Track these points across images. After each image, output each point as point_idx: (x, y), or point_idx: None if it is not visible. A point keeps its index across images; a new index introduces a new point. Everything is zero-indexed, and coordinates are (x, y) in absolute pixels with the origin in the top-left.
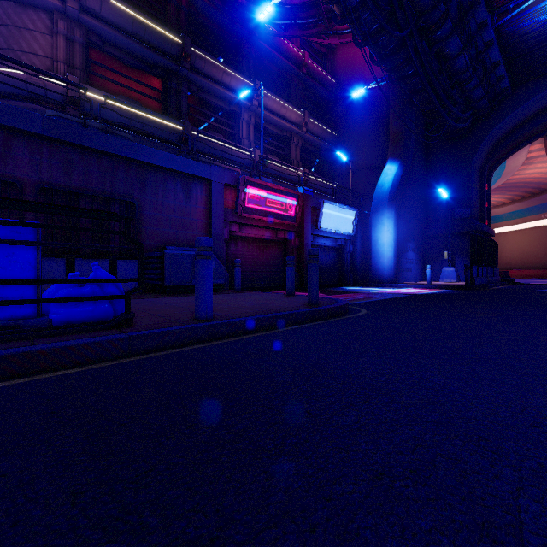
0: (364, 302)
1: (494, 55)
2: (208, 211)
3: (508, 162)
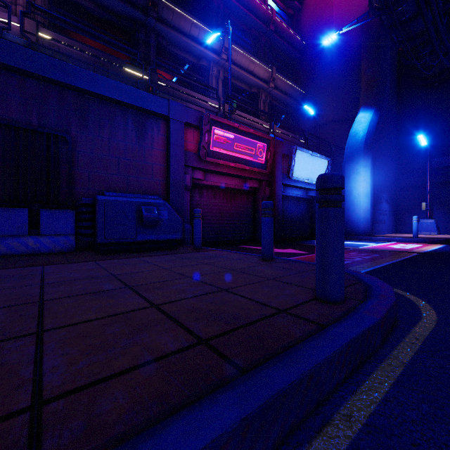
0: (380, 271)
1: None
2: (167, 154)
3: None
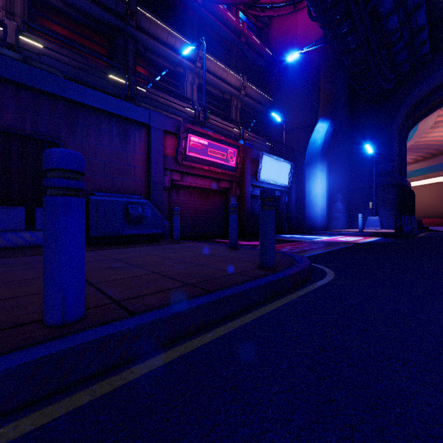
0: (317, 256)
1: (421, 18)
2: (148, 158)
3: (420, 125)
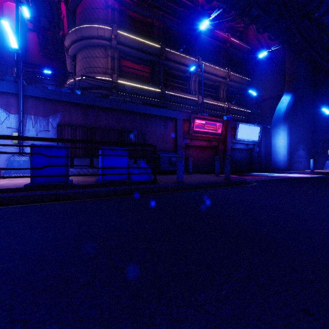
0: (258, 180)
1: None
2: (175, 134)
3: None
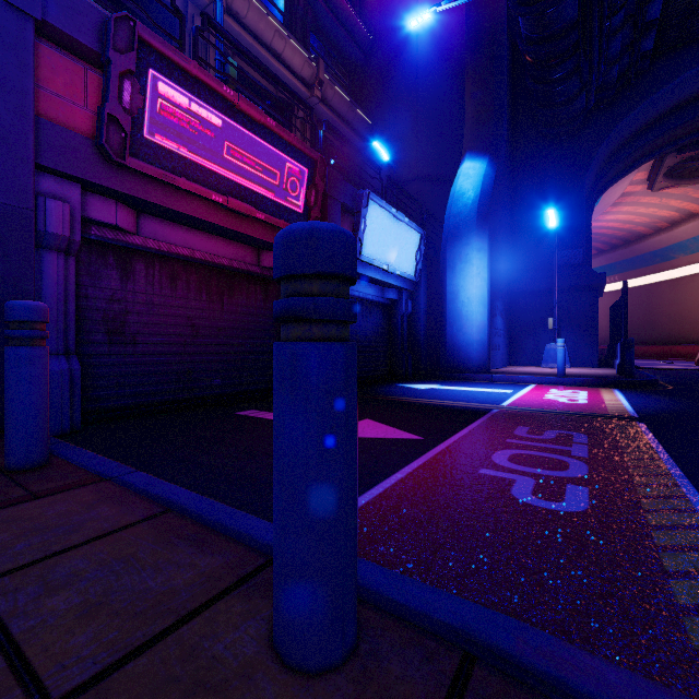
0: None
1: None
2: None
3: (605, 194)
